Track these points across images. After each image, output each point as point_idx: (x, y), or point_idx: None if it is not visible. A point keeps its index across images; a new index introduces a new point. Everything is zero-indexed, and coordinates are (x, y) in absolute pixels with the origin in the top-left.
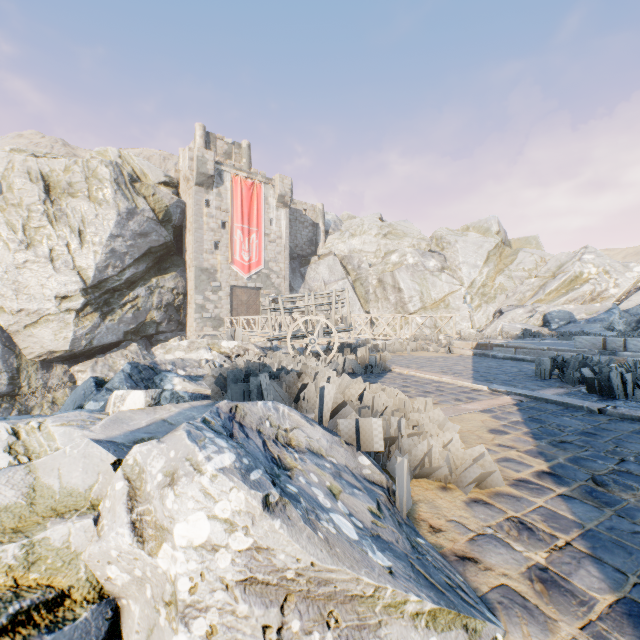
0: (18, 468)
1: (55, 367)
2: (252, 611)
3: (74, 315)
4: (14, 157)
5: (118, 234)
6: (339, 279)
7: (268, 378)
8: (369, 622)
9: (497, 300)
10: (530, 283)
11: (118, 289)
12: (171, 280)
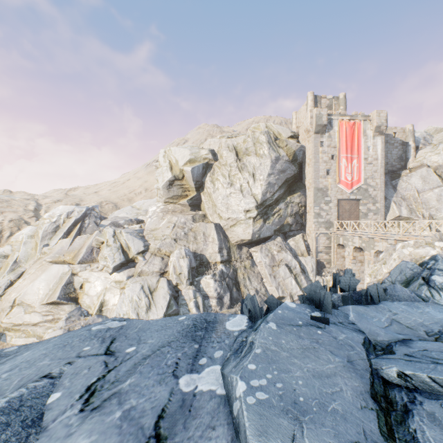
0: None
1: (243, 248)
2: None
3: (252, 220)
4: (221, 140)
5: (271, 173)
6: (434, 187)
7: None
8: None
9: None
10: None
11: (270, 205)
12: (297, 198)
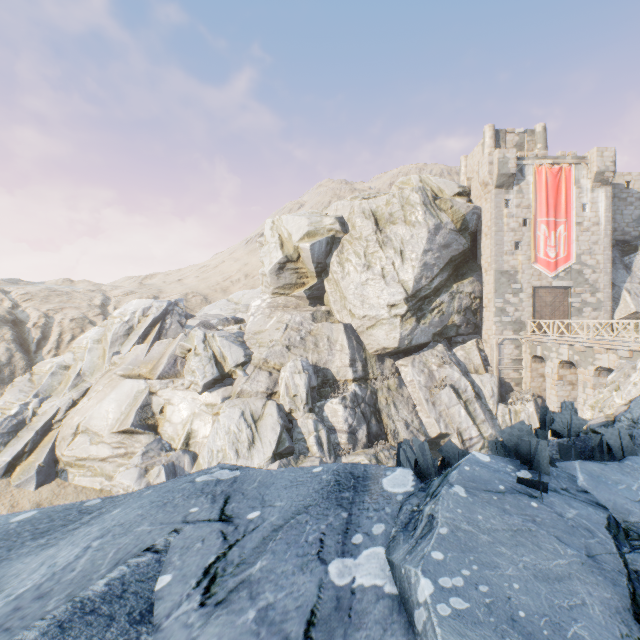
0: None
1: (385, 360)
2: None
3: (399, 319)
4: (353, 203)
5: (428, 249)
6: None
7: None
8: None
9: None
10: None
11: (427, 296)
12: (468, 285)
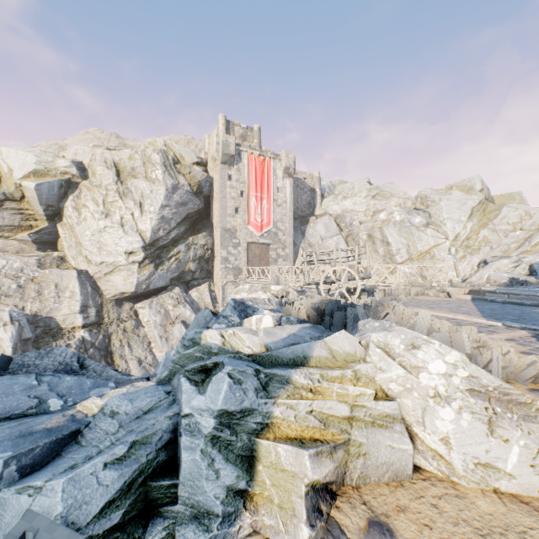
0: (320, 341)
1: (124, 304)
2: (477, 401)
3: (137, 266)
4: (96, 151)
5: (166, 204)
6: (334, 235)
7: (362, 308)
8: (530, 414)
9: (481, 251)
10: (515, 236)
11: (166, 246)
12: (202, 238)
